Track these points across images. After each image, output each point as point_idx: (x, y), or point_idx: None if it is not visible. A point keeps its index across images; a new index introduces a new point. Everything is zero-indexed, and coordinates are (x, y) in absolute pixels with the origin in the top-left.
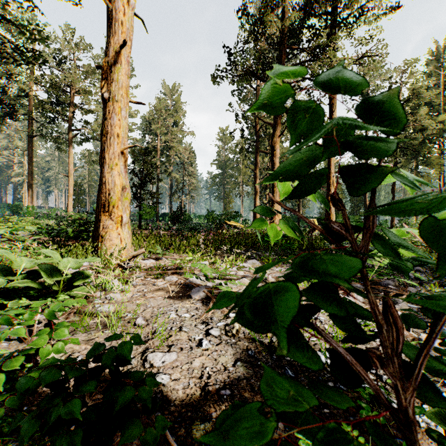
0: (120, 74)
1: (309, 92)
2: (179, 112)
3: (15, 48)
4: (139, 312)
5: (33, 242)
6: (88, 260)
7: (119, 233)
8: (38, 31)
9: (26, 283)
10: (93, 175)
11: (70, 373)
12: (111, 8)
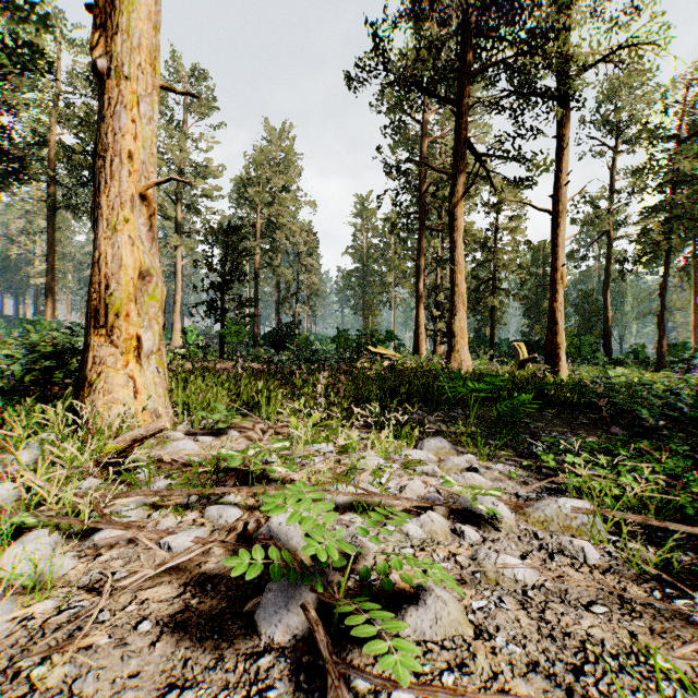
0: (136, 18)
1: (519, 114)
2: (291, 170)
3: None
4: None
5: None
6: None
7: (131, 376)
8: (30, 3)
9: None
10: None
11: None
12: None
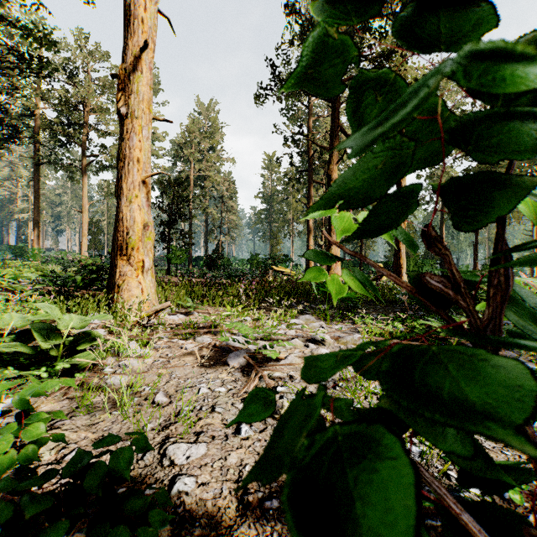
0: (142, 85)
1: None
2: (216, 135)
3: (16, 56)
4: (161, 385)
5: (34, 293)
6: (95, 317)
7: (140, 282)
8: (44, 34)
9: (14, 348)
10: (112, 211)
11: (29, 507)
12: (129, 1)
